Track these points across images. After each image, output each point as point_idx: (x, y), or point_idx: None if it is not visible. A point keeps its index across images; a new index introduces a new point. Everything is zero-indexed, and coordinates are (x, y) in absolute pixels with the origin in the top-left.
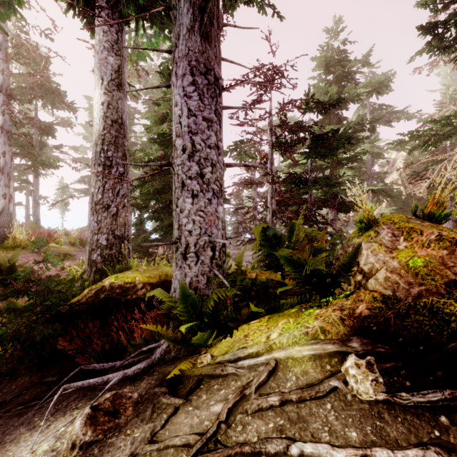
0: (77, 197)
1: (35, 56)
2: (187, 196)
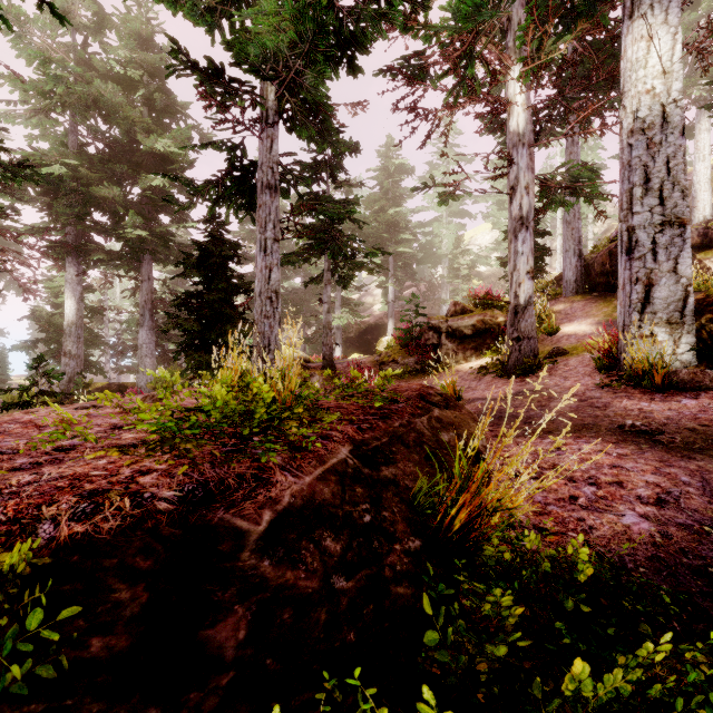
0: None
1: None
2: (148, 358)
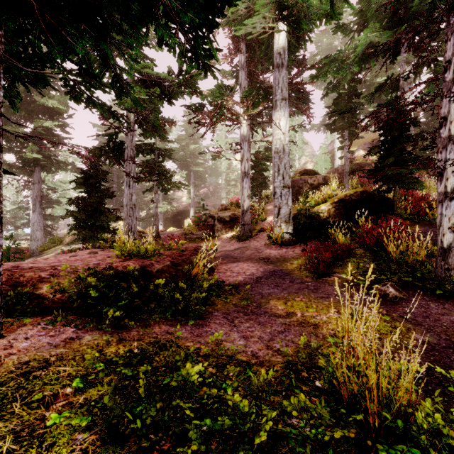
0: None
1: None
2: (38, 232)
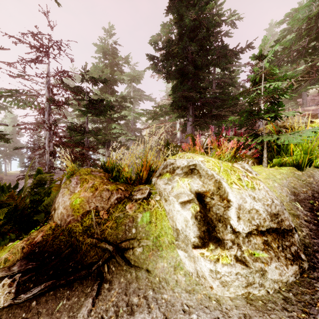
0: None
1: None
2: None
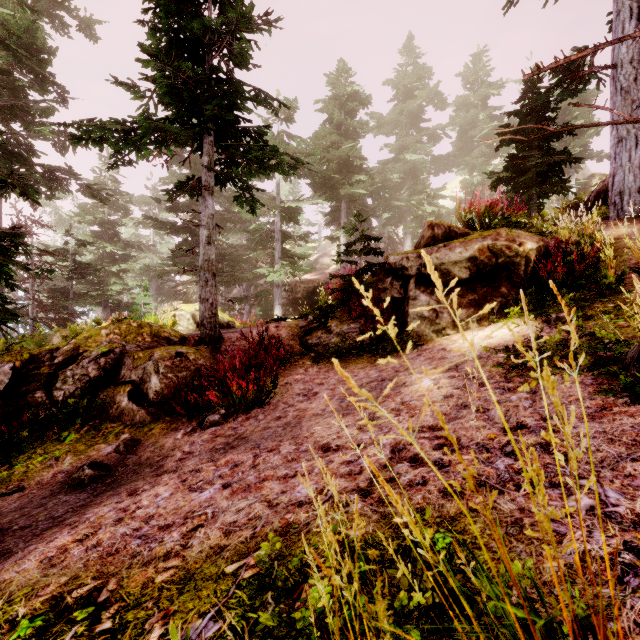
0: None
1: None
2: None
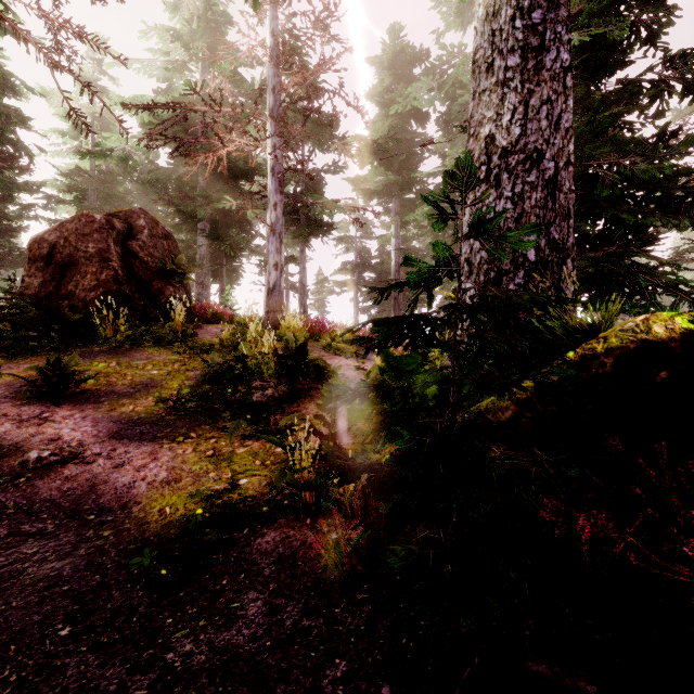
0: (337, 293)
1: (307, 61)
2: None
